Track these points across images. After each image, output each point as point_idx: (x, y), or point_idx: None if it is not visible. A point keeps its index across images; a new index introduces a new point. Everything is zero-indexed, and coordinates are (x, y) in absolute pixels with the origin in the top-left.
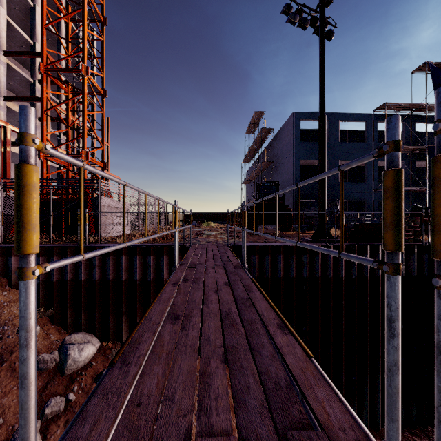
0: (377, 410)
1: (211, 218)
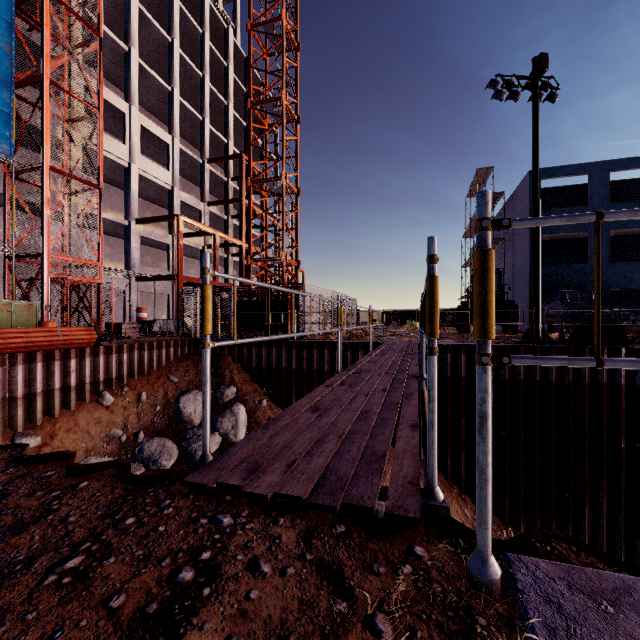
0: (600, 538)
1: (417, 317)
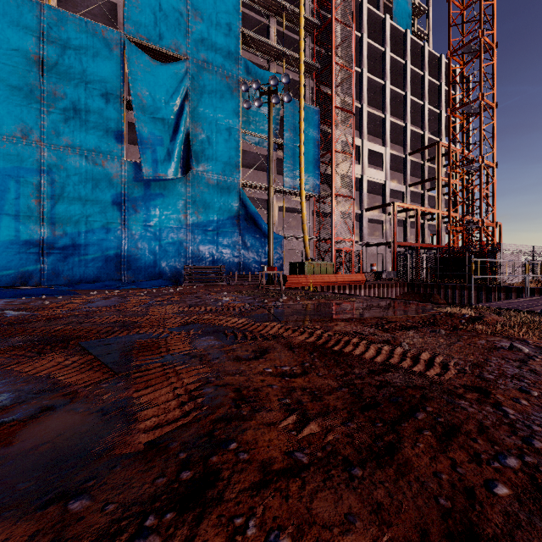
0: None
1: None
